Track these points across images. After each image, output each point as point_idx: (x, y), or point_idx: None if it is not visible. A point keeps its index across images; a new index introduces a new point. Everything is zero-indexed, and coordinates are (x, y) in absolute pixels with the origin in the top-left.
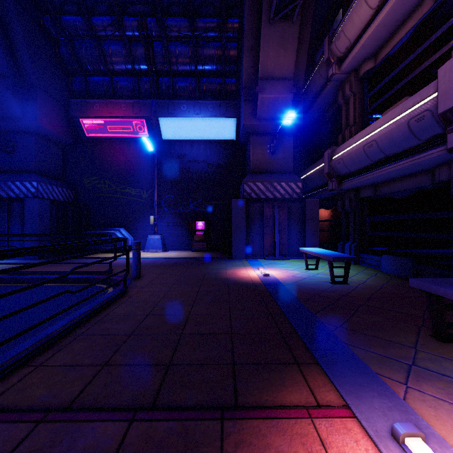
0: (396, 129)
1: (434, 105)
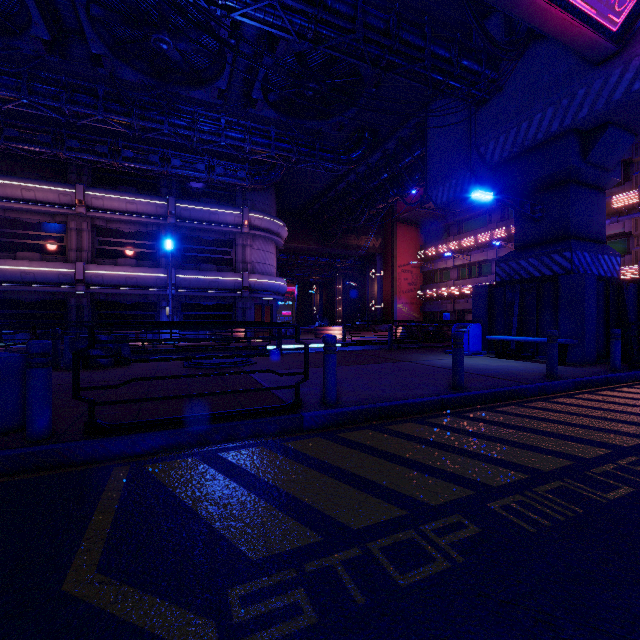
0: (51, 274)
1: (73, 274)
